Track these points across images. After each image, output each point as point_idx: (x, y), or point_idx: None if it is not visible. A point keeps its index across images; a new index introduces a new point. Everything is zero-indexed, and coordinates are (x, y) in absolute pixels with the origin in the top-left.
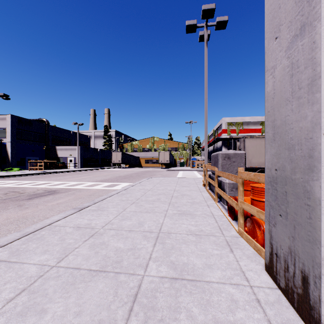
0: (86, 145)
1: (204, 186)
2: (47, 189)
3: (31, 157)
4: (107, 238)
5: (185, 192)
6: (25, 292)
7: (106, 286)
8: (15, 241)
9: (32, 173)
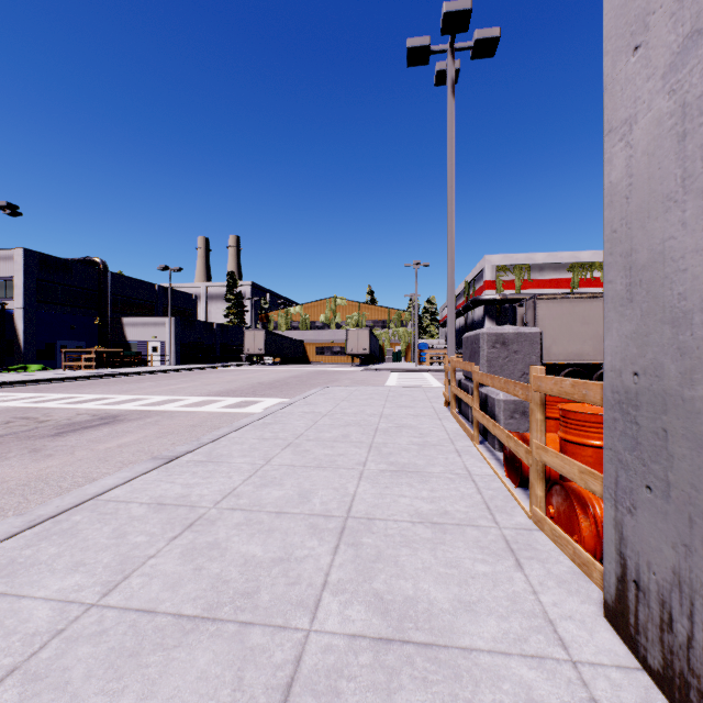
0: (188, 314)
1: (447, 405)
2: (99, 411)
3: (68, 342)
4: (224, 531)
5: (405, 419)
6: (15, 678)
7: (215, 660)
8: (9, 540)
9: (68, 377)
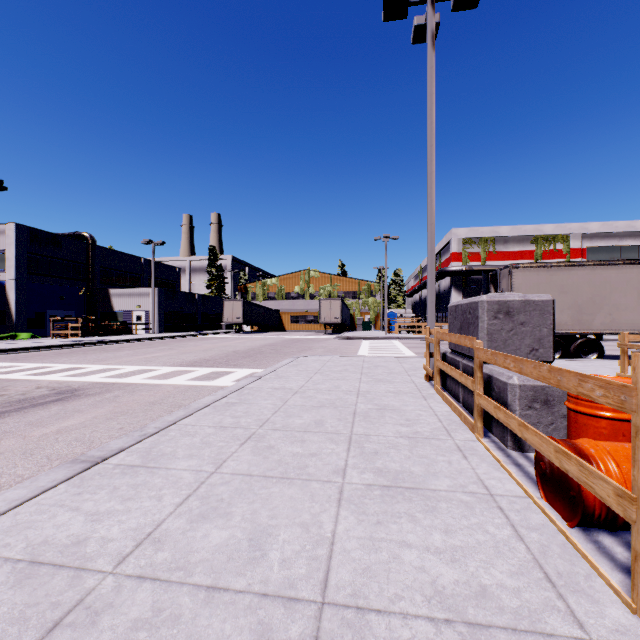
0: (172, 286)
1: (428, 379)
2: (60, 384)
3: (57, 311)
4: None
5: (386, 398)
6: None
7: None
8: None
9: (50, 346)
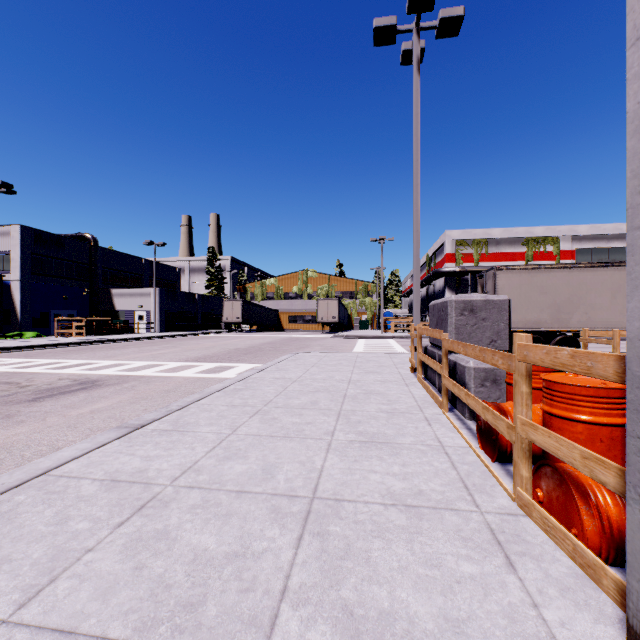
0: (172, 286)
1: (413, 371)
2: (80, 376)
3: (61, 311)
4: (177, 515)
5: (373, 385)
6: None
7: None
8: None
9: (59, 344)
